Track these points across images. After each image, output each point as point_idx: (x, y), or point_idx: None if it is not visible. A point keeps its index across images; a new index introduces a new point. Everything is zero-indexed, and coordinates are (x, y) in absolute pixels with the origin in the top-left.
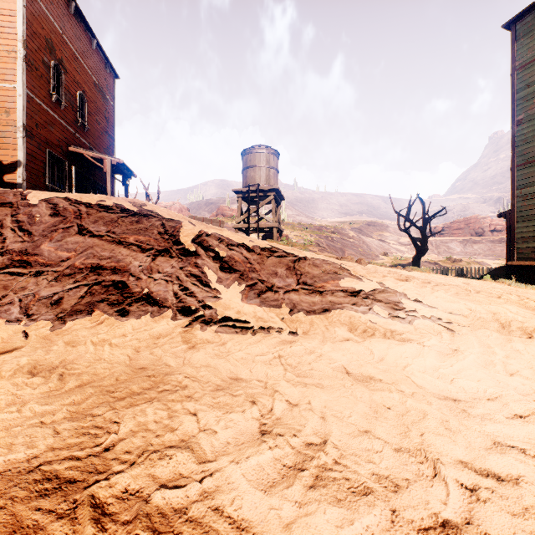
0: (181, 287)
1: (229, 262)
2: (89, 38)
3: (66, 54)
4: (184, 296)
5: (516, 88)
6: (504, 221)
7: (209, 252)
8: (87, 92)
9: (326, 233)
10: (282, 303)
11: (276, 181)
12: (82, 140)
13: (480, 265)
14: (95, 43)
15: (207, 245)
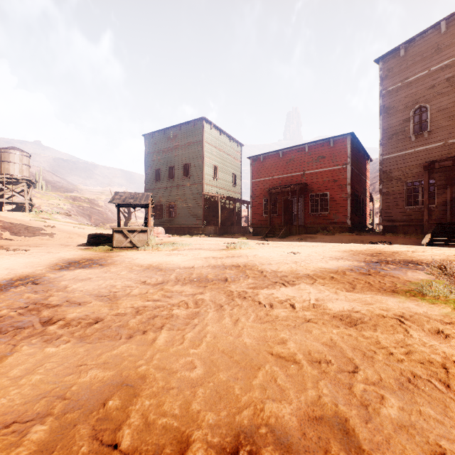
0: None
1: (4, 227)
2: None
3: None
4: None
5: (146, 160)
6: None
7: None
8: None
9: (79, 203)
10: (23, 236)
11: (28, 173)
12: None
13: None
14: None
15: None
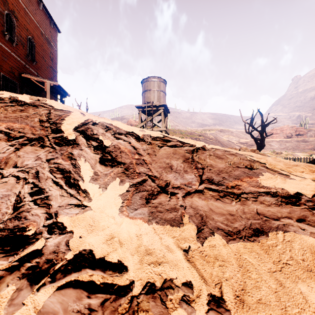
0: (34, 189)
1: (113, 152)
2: (37, 1)
3: (18, 8)
4: (29, 205)
5: None
6: (304, 129)
7: (91, 141)
8: (35, 38)
9: (195, 136)
10: (183, 214)
11: (164, 100)
12: (31, 70)
13: (293, 156)
14: (42, 6)
15: (91, 133)
